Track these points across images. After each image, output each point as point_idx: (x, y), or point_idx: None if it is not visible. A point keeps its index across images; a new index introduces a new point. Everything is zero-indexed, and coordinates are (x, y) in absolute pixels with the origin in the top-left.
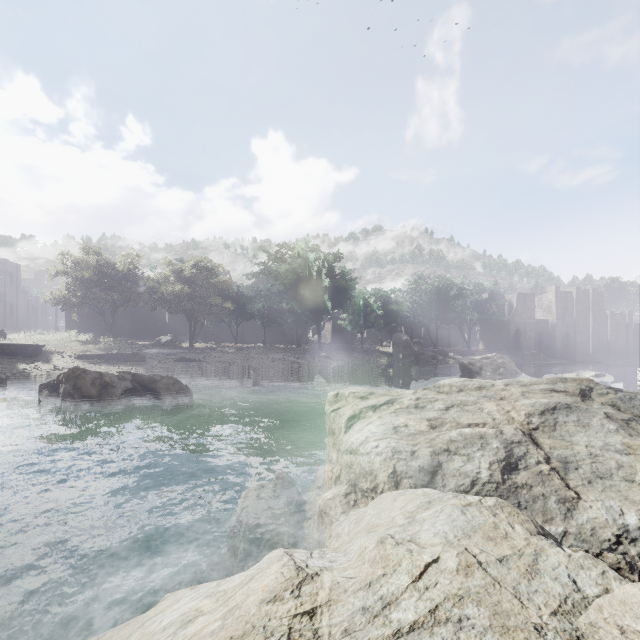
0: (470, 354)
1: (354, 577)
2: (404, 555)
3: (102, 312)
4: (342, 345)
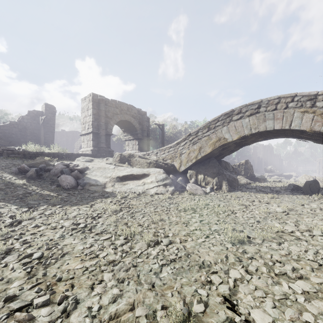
0: None
1: None
2: None
3: None
4: None
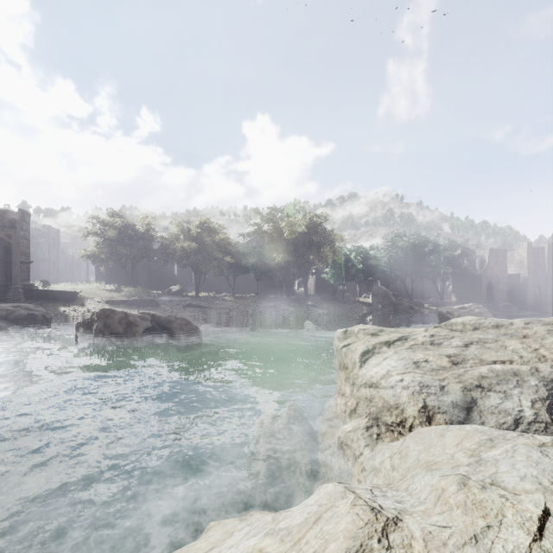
0: (444, 305)
1: (447, 526)
2: (503, 503)
3: (124, 266)
4: (326, 296)
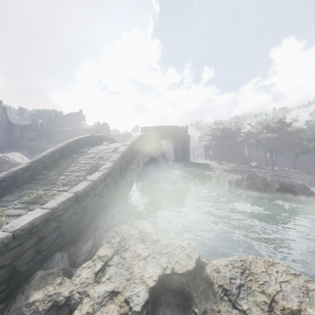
0: None
1: None
2: None
3: (222, 151)
4: None
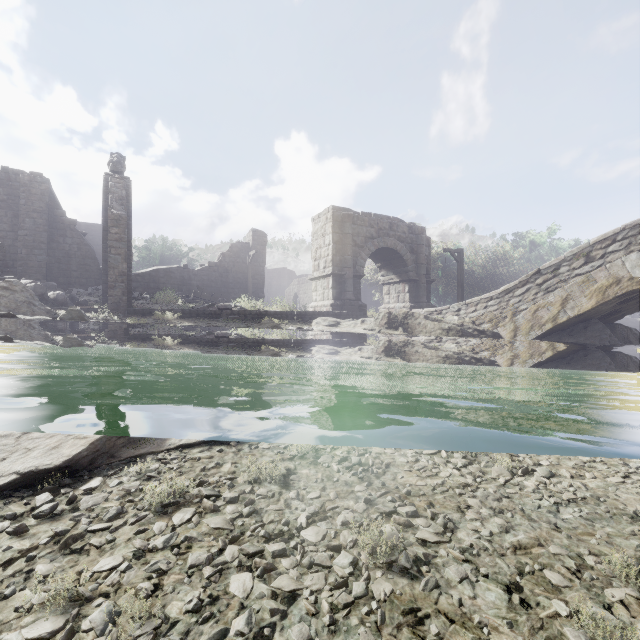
0: None
1: None
2: None
3: None
4: None
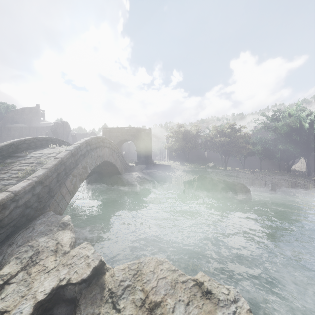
0: None
1: None
2: None
3: (184, 152)
4: None
